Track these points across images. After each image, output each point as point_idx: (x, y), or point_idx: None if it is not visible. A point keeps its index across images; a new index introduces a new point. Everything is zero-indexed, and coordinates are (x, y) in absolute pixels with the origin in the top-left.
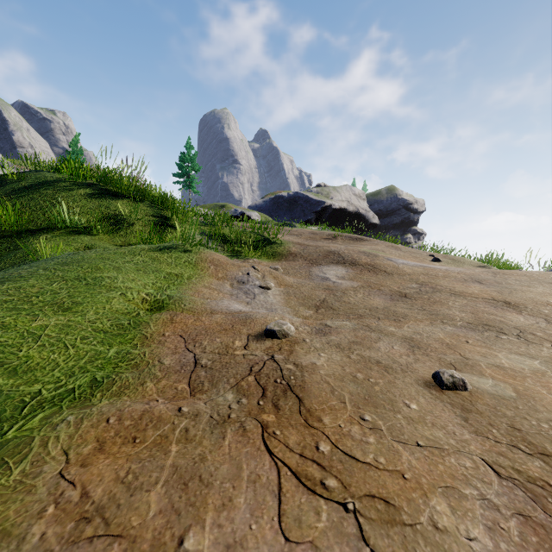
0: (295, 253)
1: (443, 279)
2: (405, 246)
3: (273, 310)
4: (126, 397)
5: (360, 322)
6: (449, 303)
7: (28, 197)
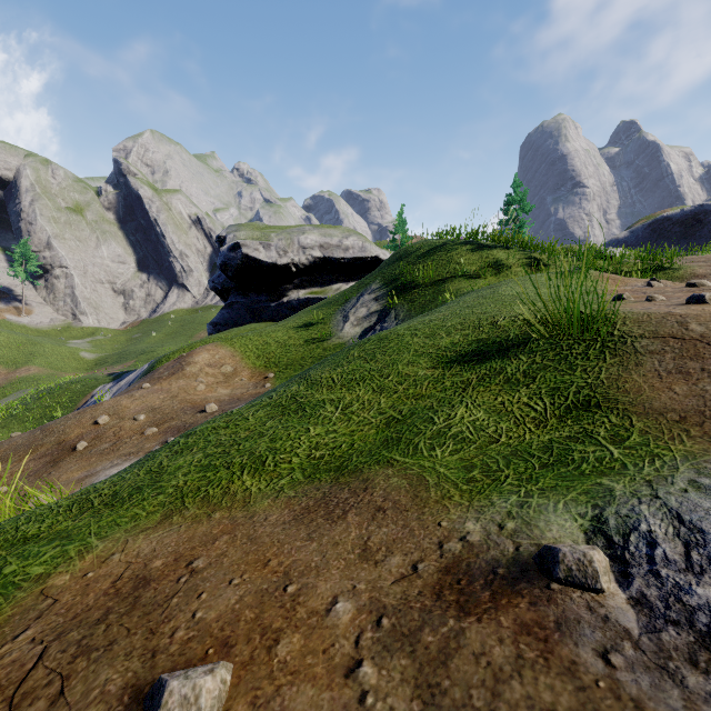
0: (703, 274)
1: None
2: None
3: None
4: None
5: None
6: None
7: (430, 260)
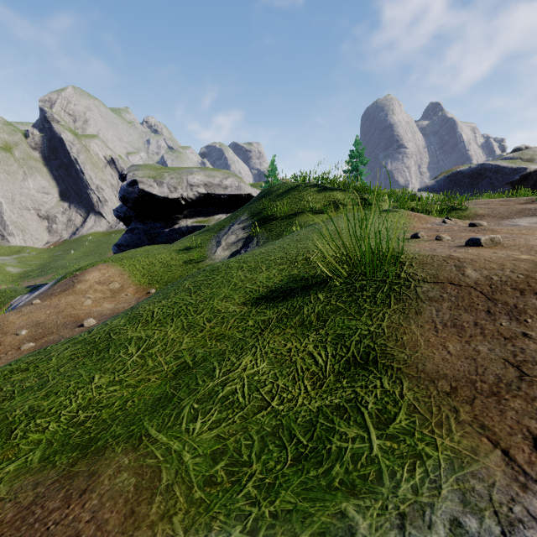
0: (482, 214)
1: None
2: None
3: None
4: None
5: None
6: None
7: (286, 198)
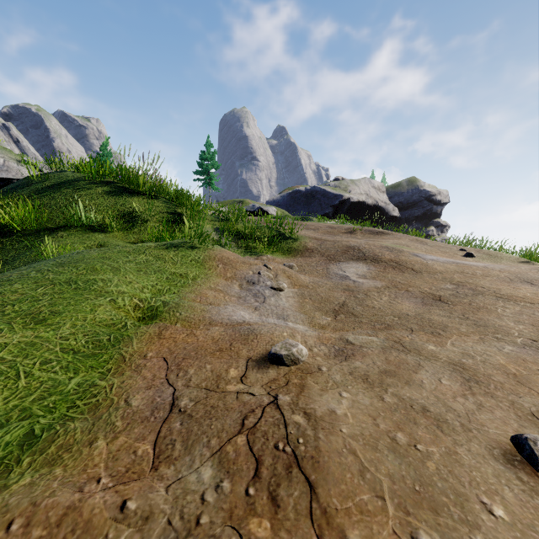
0: (311, 248)
1: (483, 278)
2: (431, 239)
3: (285, 316)
4: (61, 467)
5: (388, 335)
6: (498, 309)
7: (49, 197)
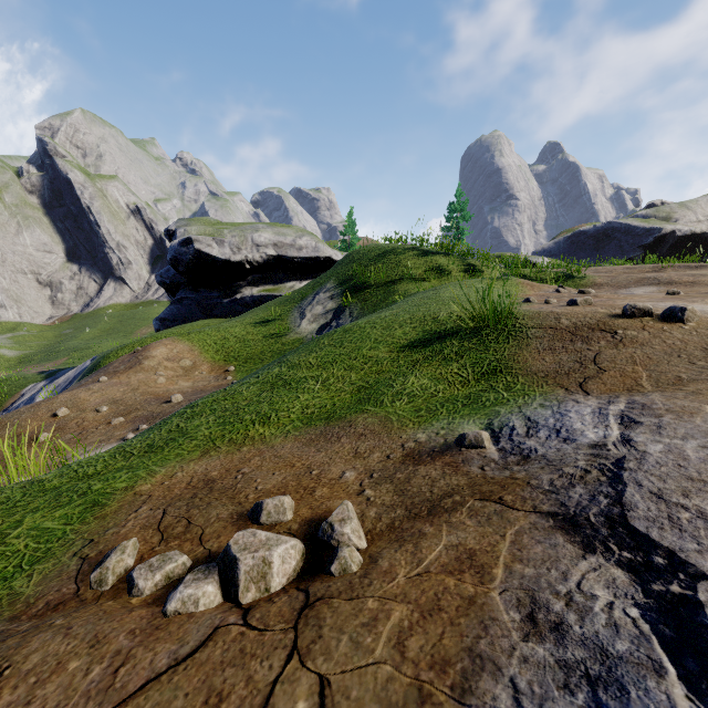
0: (601, 283)
1: None
2: None
3: None
4: None
5: None
6: None
7: (380, 262)
